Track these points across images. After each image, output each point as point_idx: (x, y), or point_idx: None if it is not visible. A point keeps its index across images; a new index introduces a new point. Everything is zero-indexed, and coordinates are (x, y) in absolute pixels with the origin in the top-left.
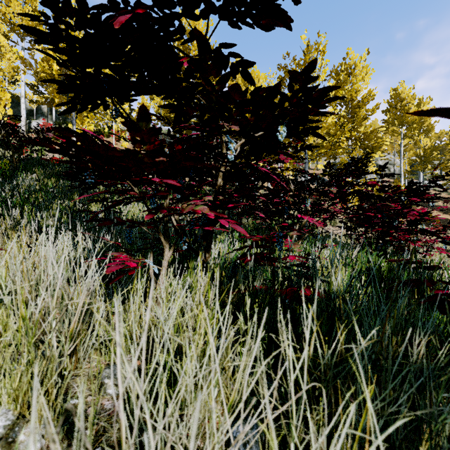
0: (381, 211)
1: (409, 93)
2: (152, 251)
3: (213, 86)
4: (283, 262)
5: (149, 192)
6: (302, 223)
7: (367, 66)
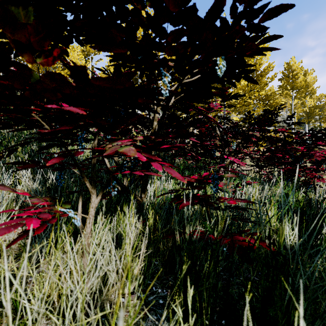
0: (288, 153)
1: (298, 65)
2: (81, 195)
3: (143, 3)
4: (216, 203)
5: (102, 138)
6: (226, 163)
7: (267, 45)
